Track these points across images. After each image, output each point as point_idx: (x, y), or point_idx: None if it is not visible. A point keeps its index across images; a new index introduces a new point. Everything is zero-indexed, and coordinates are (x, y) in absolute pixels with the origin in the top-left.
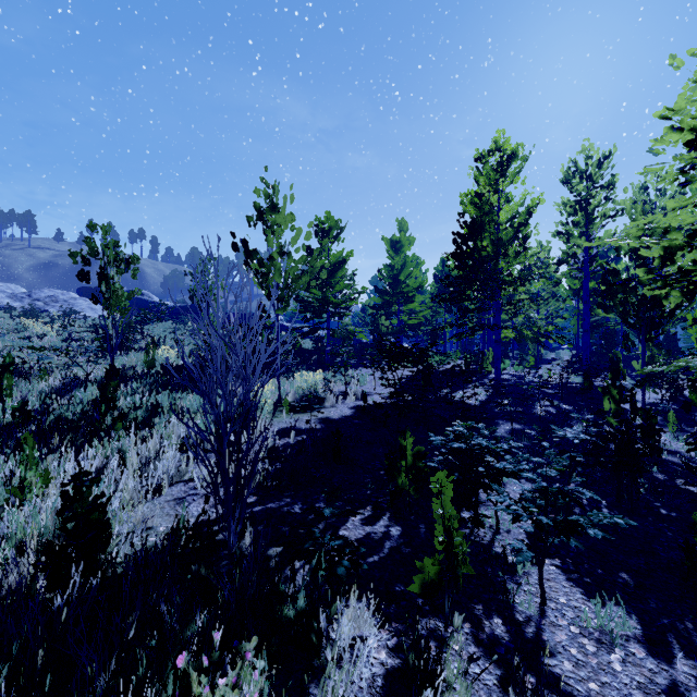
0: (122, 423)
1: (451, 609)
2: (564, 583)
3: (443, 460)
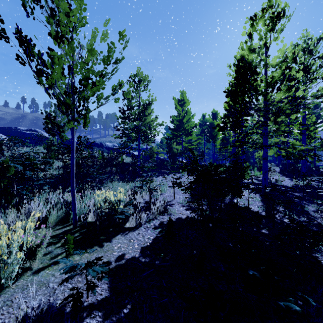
0: None
1: None
2: None
3: None
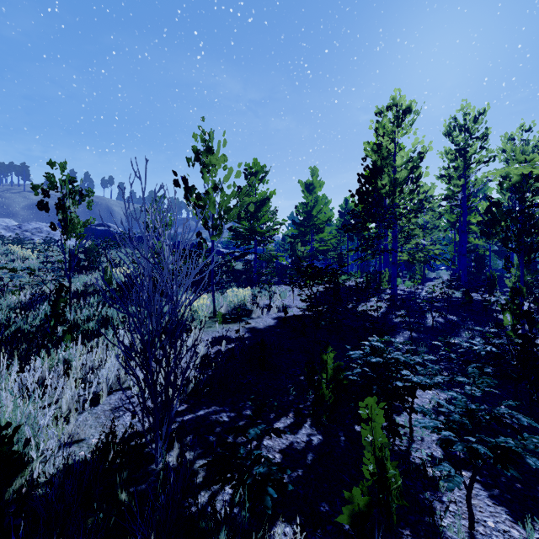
0: (71, 334)
1: (378, 535)
2: (487, 500)
3: (361, 372)
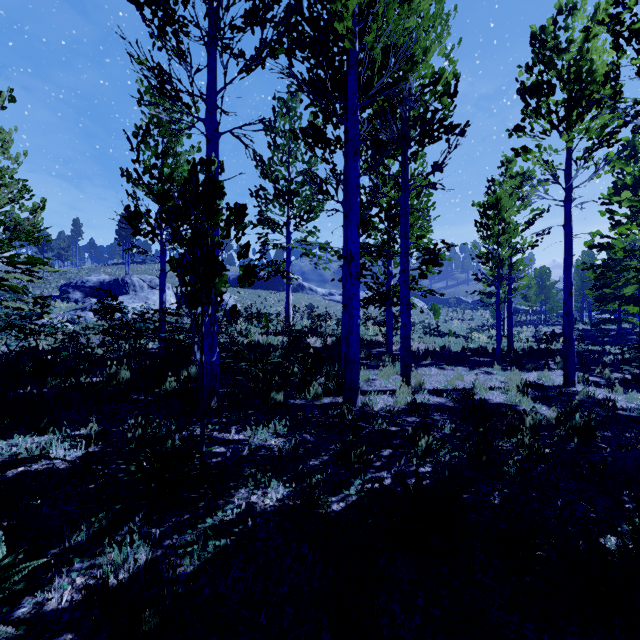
0: None
1: None
2: None
3: None
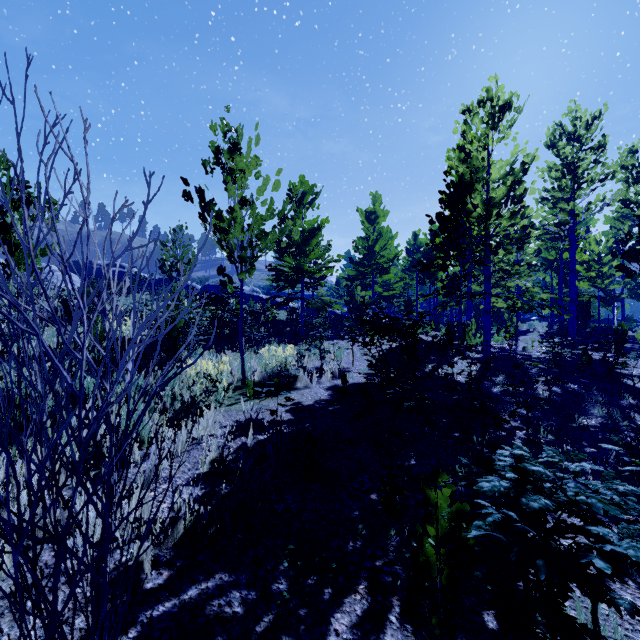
0: None
1: None
2: None
3: (498, 517)
